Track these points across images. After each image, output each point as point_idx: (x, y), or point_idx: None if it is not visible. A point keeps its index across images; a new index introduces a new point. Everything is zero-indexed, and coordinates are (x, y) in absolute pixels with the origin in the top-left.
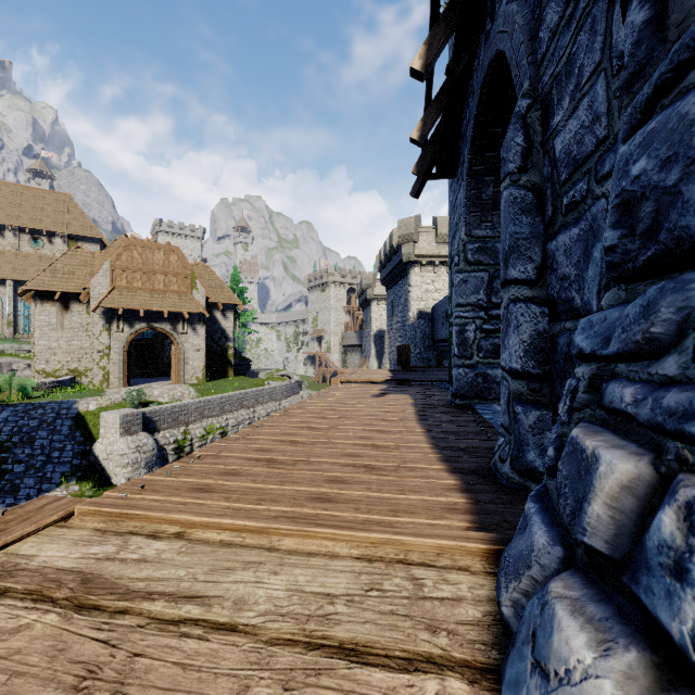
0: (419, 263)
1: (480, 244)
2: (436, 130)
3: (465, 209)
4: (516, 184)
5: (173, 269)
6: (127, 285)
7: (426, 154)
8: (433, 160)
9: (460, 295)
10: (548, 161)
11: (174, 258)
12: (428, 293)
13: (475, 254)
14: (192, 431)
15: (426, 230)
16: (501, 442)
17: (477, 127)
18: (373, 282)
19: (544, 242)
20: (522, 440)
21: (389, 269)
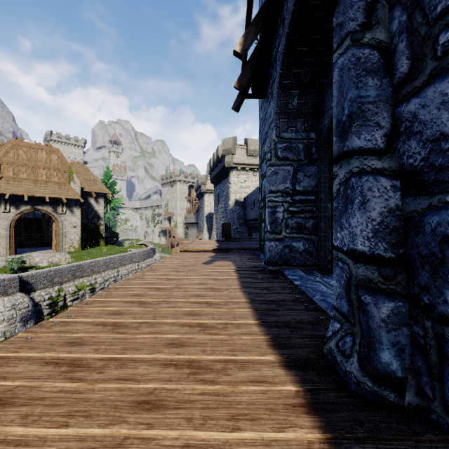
0: (236, 168)
1: (287, 144)
2: (253, 54)
3: (276, 115)
4: (358, 42)
5: (53, 165)
6: (13, 176)
7: (245, 73)
8: (250, 82)
9: (272, 184)
10: (402, 9)
11: (54, 157)
12: (242, 189)
13: (283, 152)
14: (65, 289)
15: (240, 147)
16: (336, 328)
17: (288, 45)
18: (205, 181)
19: (393, 106)
20: (373, 336)
21: (216, 172)
